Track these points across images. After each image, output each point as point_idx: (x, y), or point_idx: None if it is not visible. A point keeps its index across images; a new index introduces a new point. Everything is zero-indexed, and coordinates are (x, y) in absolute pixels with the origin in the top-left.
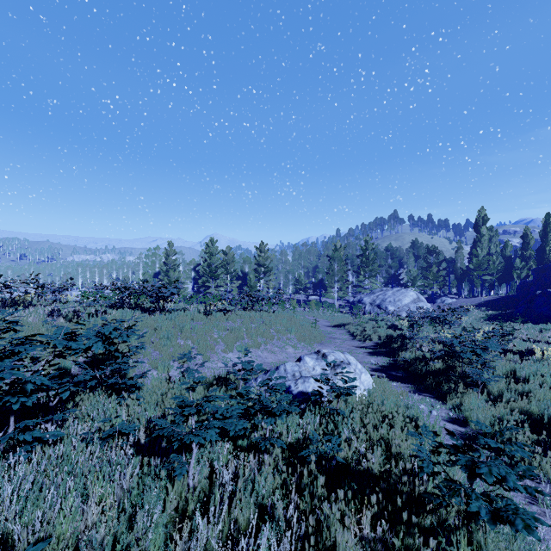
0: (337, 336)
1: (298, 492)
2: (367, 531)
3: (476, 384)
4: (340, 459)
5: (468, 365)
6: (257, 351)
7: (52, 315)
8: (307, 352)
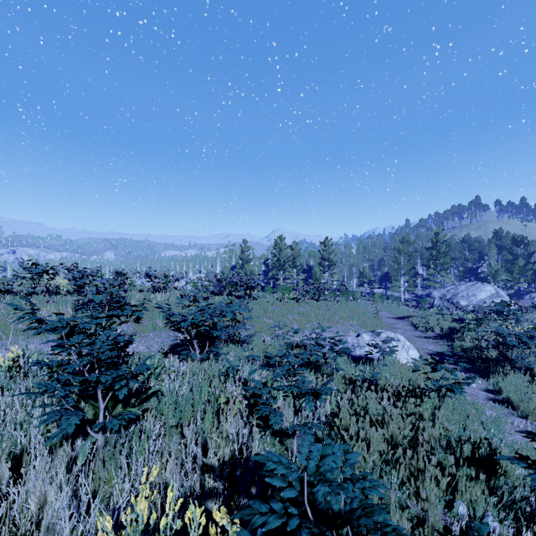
0: (399, 326)
1: (352, 394)
2: (385, 401)
3: (525, 369)
4: (379, 383)
5: (512, 350)
6: (324, 332)
7: (182, 298)
8: None
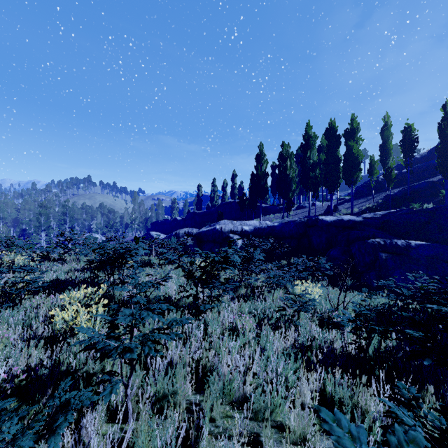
0: None
1: None
2: None
3: None
4: None
5: None
6: None
7: None
8: None
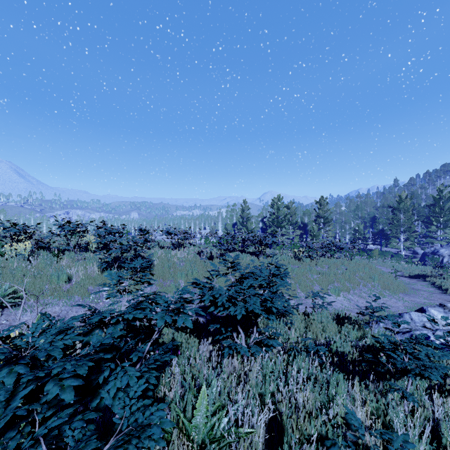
0: (419, 287)
1: None
2: None
3: None
4: None
5: None
6: (348, 295)
7: (199, 254)
8: (396, 301)
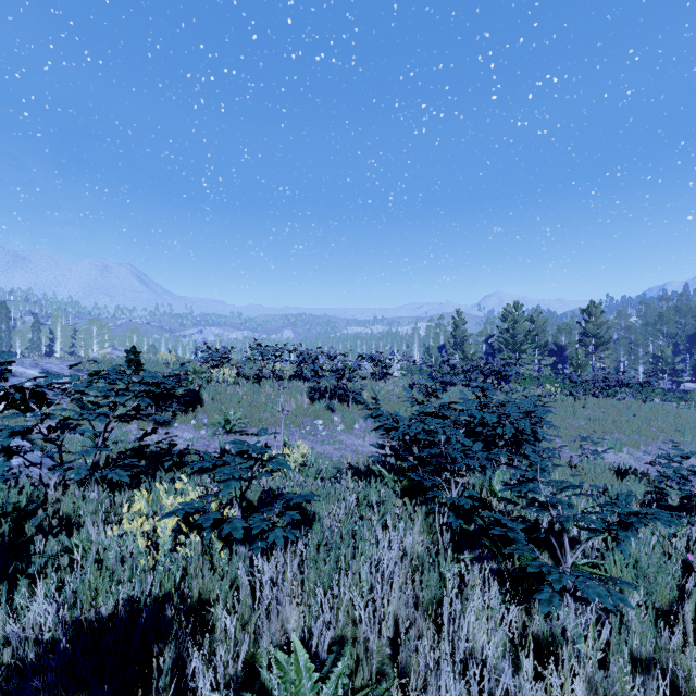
0: None
1: None
2: None
3: None
4: None
5: None
6: (636, 452)
7: (411, 388)
8: None
